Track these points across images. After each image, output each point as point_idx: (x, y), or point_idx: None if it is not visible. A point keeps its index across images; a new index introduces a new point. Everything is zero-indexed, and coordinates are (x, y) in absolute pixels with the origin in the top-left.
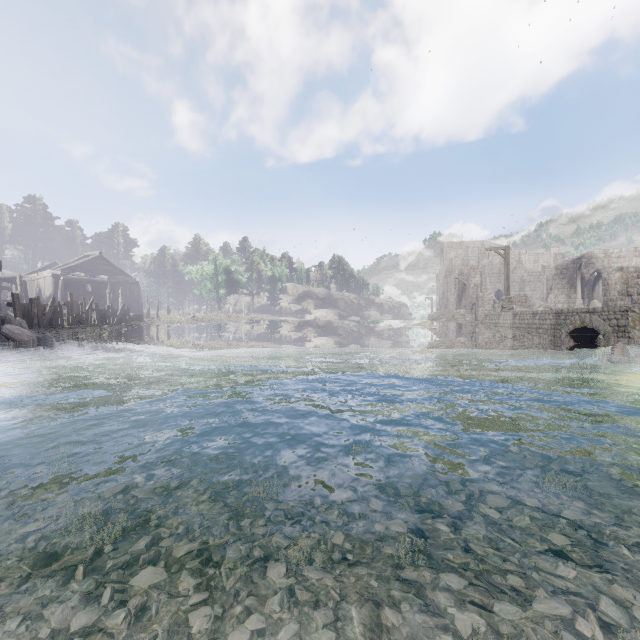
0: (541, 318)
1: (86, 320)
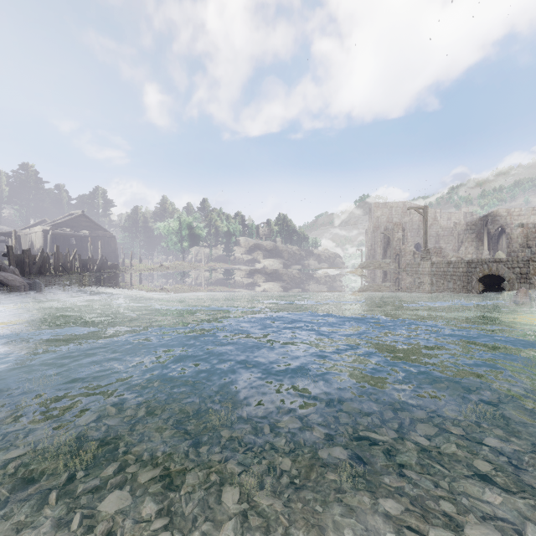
0: (455, 267)
1: (70, 268)
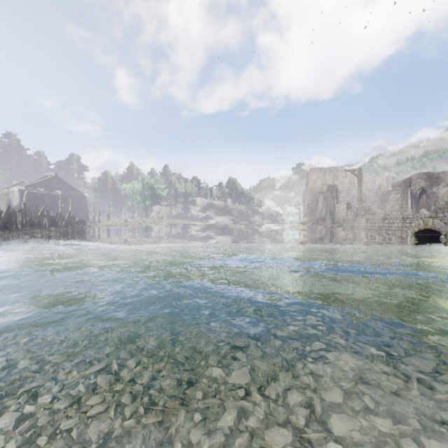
0: (390, 222)
1: (38, 223)
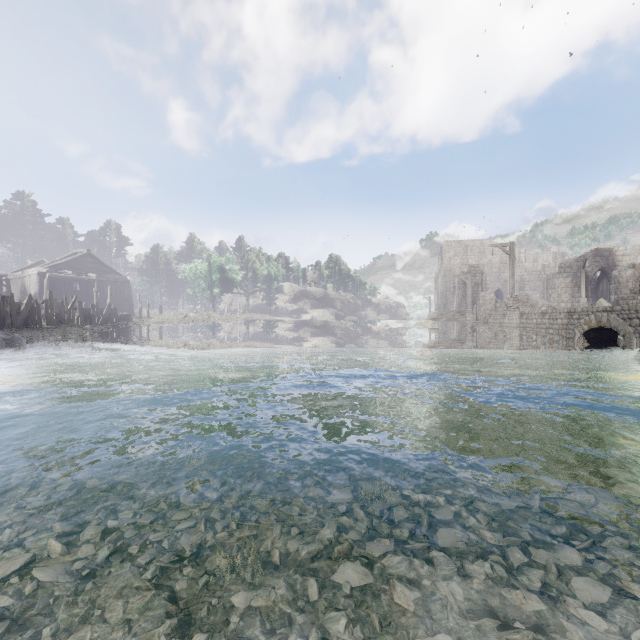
0: (551, 317)
1: (68, 320)
